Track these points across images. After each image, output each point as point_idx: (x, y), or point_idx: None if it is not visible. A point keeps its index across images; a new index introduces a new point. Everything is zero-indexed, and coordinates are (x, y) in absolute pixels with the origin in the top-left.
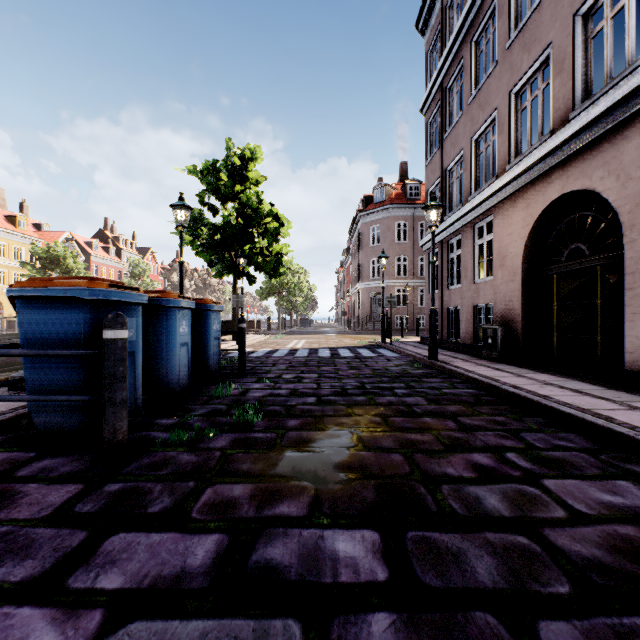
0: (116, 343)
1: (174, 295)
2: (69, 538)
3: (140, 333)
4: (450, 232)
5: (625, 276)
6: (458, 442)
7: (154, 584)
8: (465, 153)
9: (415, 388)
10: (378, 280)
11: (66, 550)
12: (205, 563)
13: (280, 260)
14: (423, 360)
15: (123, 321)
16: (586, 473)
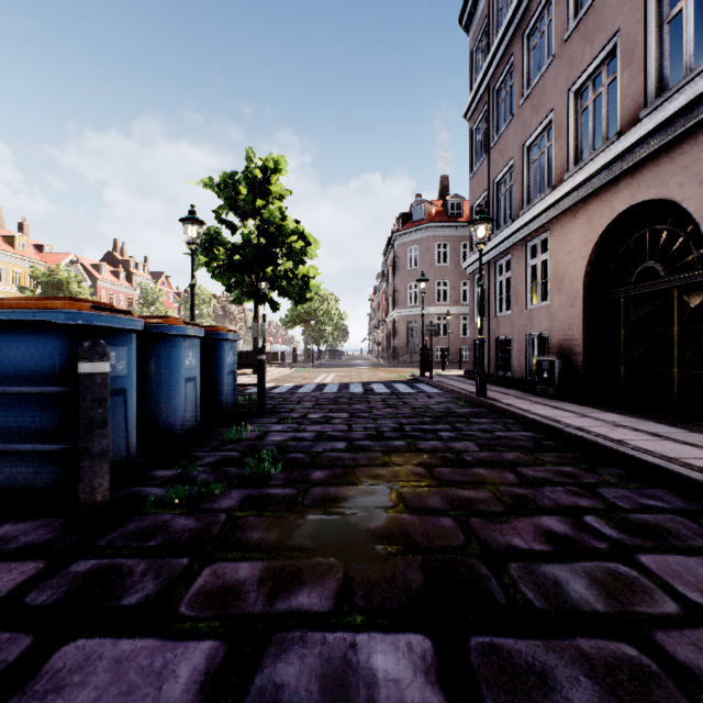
0: (93, 379)
1: (178, 321)
2: (6, 647)
3: (133, 366)
4: (498, 252)
5: None
6: (522, 501)
7: None
8: (516, 162)
9: (463, 430)
10: (416, 307)
11: None
12: (188, 691)
13: (307, 284)
14: (469, 397)
15: (103, 351)
16: (691, 545)
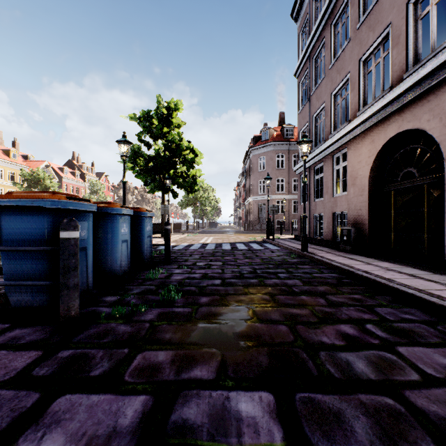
0: (69, 241)
1: (117, 205)
2: (25, 399)
3: (91, 233)
4: (316, 161)
5: (445, 191)
6: (328, 315)
7: (89, 443)
8: (326, 104)
9: (293, 273)
10: (264, 195)
11: (21, 410)
12: (133, 423)
13: (195, 181)
14: (297, 252)
15: (75, 224)
16: (429, 341)
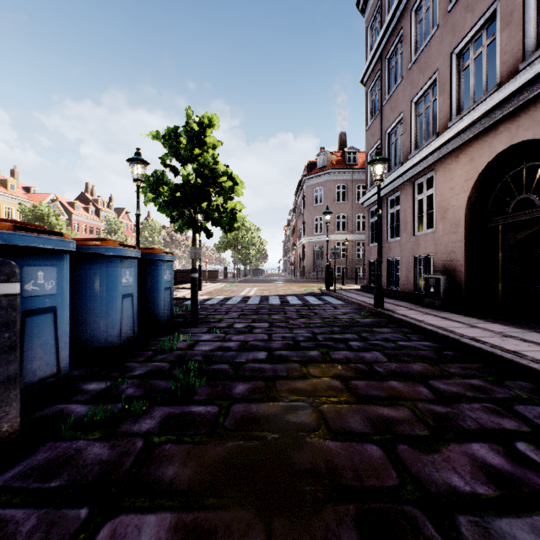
0: None
1: (114, 243)
2: None
3: (64, 285)
4: (390, 189)
5: None
6: (444, 422)
7: None
8: (405, 115)
9: (369, 340)
10: (321, 235)
11: None
12: None
13: (234, 216)
14: (369, 308)
15: (10, 271)
16: None
